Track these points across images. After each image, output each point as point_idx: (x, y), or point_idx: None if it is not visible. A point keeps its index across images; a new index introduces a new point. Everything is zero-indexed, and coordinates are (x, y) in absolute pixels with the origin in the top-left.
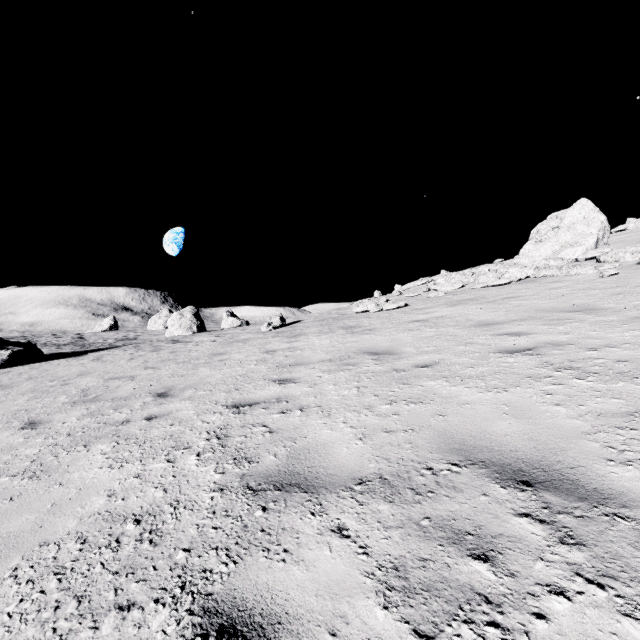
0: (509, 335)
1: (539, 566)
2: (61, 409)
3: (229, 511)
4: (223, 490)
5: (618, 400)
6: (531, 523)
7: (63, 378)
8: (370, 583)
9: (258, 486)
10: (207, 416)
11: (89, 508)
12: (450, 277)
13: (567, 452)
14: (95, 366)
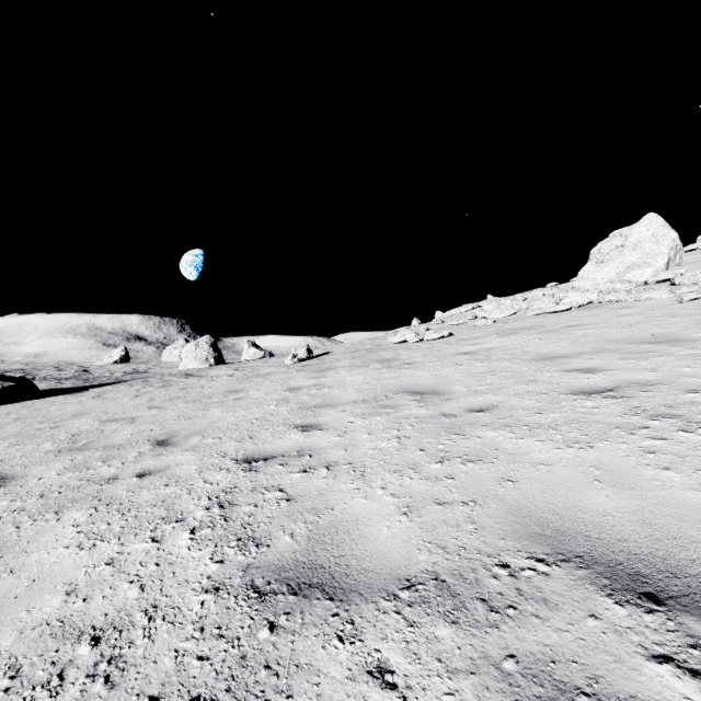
0: (580, 371)
1: None
2: (42, 460)
3: (223, 628)
4: (218, 590)
5: None
6: (678, 676)
7: (55, 419)
8: None
9: (266, 586)
10: (211, 474)
11: (37, 613)
12: (499, 303)
13: (700, 545)
14: (94, 405)
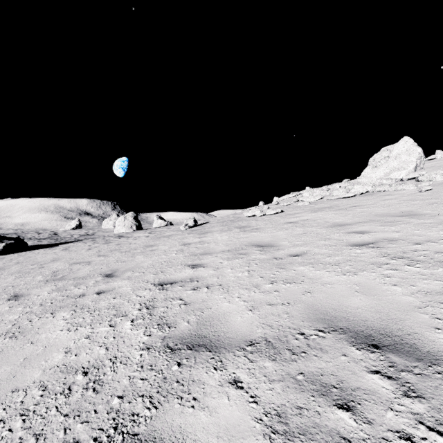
0: (356, 233)
1: (390, 415)
2: (37, 285)
3: (153, 366)
4: (149, 349)
5: (439, 282)
6: (381, 379)
7: (41, 263)
8: (259, 427)
9: (175, 346)
10: (140, 291)
11: (51, 362)
12: (312, 192)
13: (405, 322)
14: (64, 254)
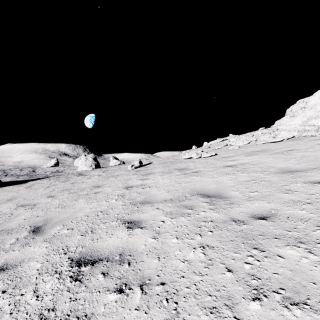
0: None
1: None
2: None
3: None
4: None
5: None
6: None
7: None
8: None
9: None
10: (45, 279)
11: None
12: (239, 137)
13: None
14: (23, 192)
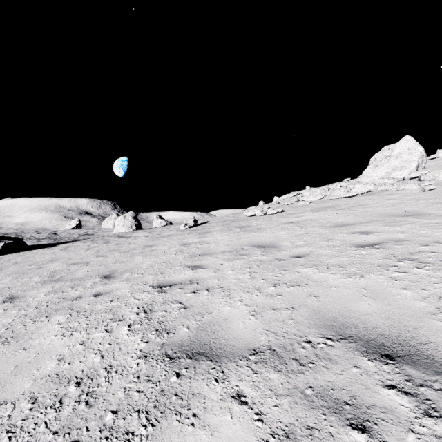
0: (360, 233)
1: (411, 438)
2: (34, 287)
3: (150, 376)
4: (146, 357)
5: None
6: (398, 395)
7: (39, 263)
8: None
9: (174, 354)
10: (138, 294)
11: (42, 370)
12: (313, 191)
13: (418, 329)
14: (62, 254)
